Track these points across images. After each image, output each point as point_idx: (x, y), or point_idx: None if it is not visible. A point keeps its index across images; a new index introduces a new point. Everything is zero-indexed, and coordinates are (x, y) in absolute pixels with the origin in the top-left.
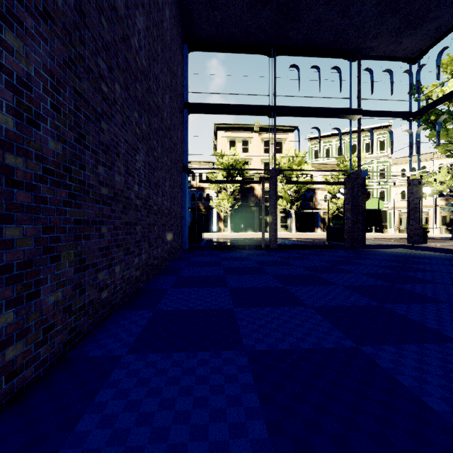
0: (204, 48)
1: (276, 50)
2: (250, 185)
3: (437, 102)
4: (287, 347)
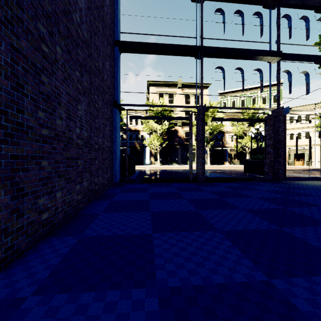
0: None
1: None
2: (174, 128)
3: None
4: None
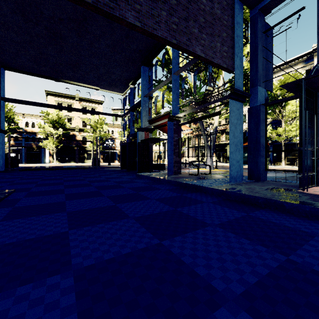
0: (15, 71)
1: (57, 80)
2: (73, 133)
3: (125, 114)
4: (1, 181)
